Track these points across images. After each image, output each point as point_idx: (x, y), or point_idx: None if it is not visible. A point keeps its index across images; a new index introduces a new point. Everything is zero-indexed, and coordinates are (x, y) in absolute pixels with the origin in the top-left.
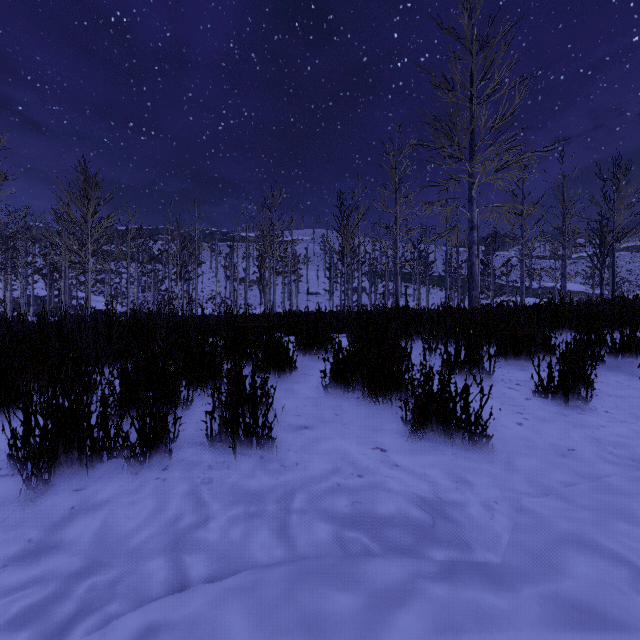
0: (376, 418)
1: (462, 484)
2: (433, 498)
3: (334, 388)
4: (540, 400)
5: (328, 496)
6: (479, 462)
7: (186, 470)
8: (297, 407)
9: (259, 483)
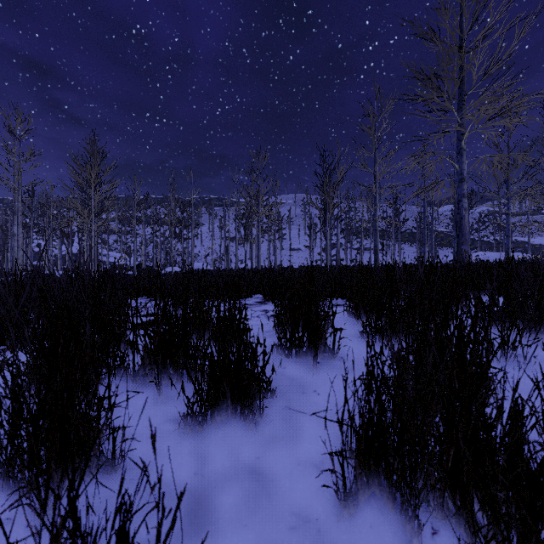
0: None
1: None
2: None
3: (363, 486)
4: None
5: None
6: None
7: None
8: None
9: None
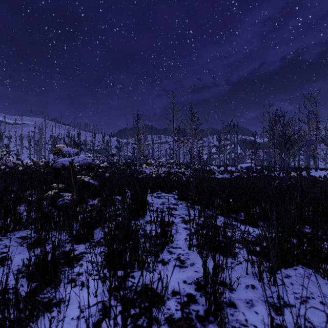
0: None
1: None
2: None
3: None
4: None
5: None
6: None
7: None
8: None
9: None
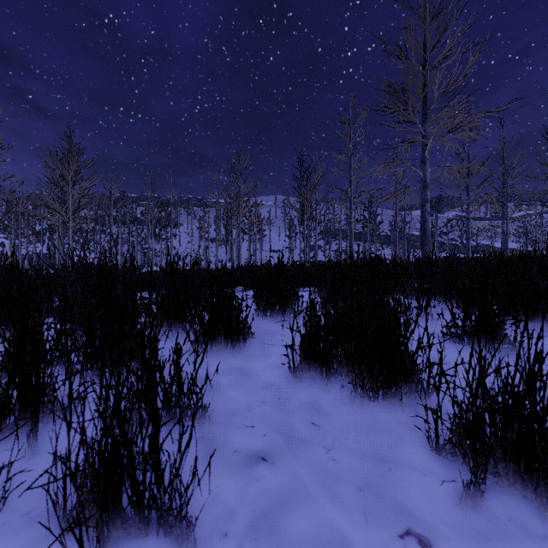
0: (380, 432)
1: None
2: None
3: (306, 370)
4: None
5: None
6: None
7: None
8: (250, 406)
9: None
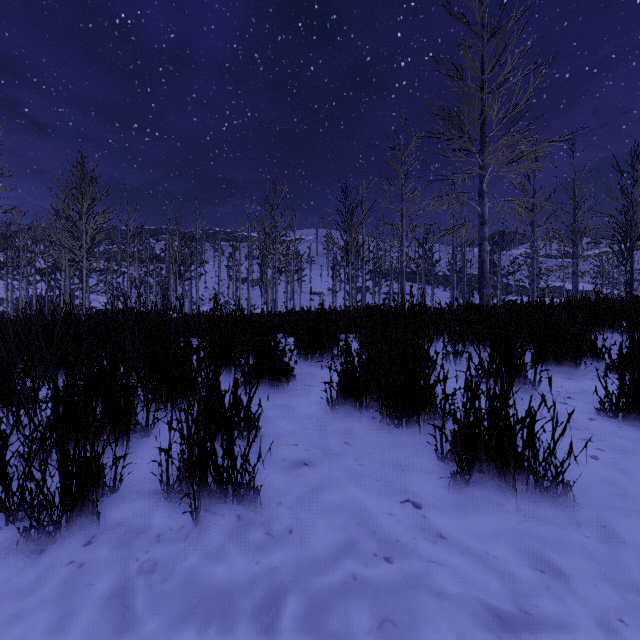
0: (399, 448)
1: (552, 576)
2: (516, 613)
3: (342, 404)
4: (608, 421)
5: (339, 604)
6: (561, 526)
7: (120, 545)
8: (294, 431)
9: (229, 571)
